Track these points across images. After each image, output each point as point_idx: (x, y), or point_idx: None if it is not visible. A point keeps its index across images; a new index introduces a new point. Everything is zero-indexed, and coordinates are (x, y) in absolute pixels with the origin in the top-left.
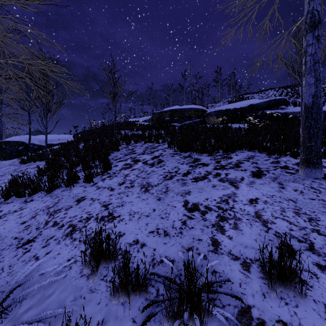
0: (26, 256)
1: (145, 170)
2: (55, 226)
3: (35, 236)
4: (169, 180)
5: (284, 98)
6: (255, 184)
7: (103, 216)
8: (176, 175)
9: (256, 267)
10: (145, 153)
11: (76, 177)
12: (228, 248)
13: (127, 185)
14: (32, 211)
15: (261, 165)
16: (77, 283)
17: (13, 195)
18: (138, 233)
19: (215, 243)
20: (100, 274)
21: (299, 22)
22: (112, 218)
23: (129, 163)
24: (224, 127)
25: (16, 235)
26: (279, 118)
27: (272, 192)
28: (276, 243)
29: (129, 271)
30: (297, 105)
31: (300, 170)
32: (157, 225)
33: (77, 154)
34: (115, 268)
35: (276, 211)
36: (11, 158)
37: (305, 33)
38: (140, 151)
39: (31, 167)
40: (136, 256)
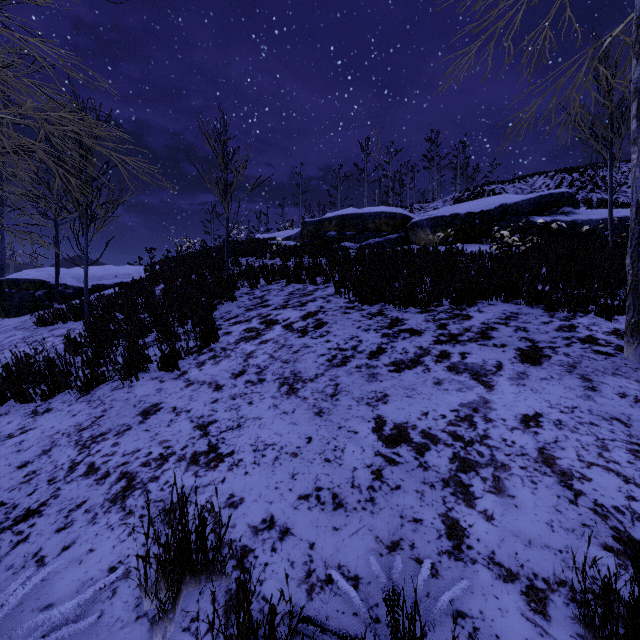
0: (17, 554)
1: (289, 343)
2: (91, 475)
3: (45, 501)
4: (341, 366)
5: (569, 192)
6: (530, 380)
7: (197, 453)
8: (355, 356)
9: (562, 603)
10: (289, 306)
11: (144, 357)
12: (488, 545)
13: (250, 377)
14: (45, 437)
15: (536, 335)
16: (125, 638)
17: (11, 397)
18: (273, 498)
19: (453, 530)
20: (183, 614)
21: (619, 28)
22: (216, 458)
23: (255, 328)
24: (449, 251)
25: (3, 496)
26: (560, 233)
27: (571, 400)
28: (601, 535)
29: (250, 622)
30: (593, 206)
31: (627, 349)
32: (316, 480)
33: (149, 306)
34: (220, 597)
35: (588, 447)
36: (21, 314)
37: (637, 49)
38: (279, 300)
39: (57, 333)
40: (269, 564)
